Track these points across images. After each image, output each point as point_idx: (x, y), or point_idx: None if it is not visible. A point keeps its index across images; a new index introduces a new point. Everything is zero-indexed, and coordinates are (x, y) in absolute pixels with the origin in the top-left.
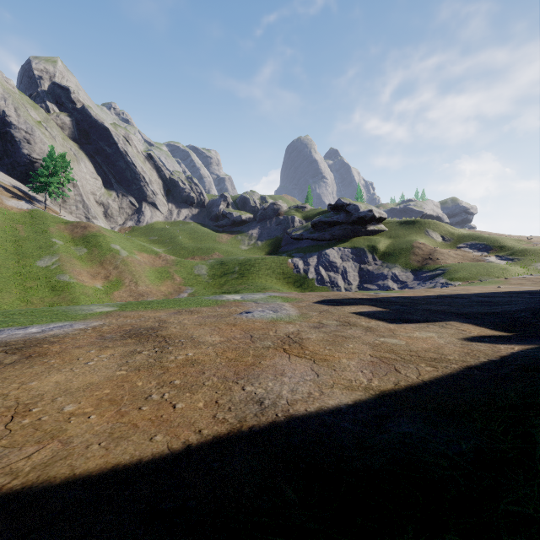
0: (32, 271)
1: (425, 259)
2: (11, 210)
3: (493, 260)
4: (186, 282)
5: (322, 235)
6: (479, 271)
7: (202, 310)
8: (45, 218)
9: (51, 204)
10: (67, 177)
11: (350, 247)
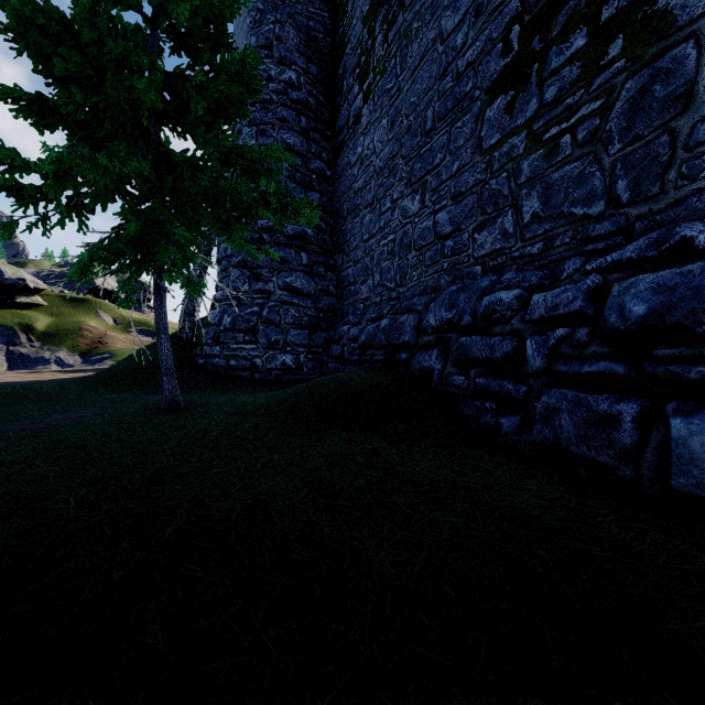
0: None
1: (96, 342)
2: None
3: None
4: None
5: None
6: None
7: None
8: None
9: None
10: None
11: None
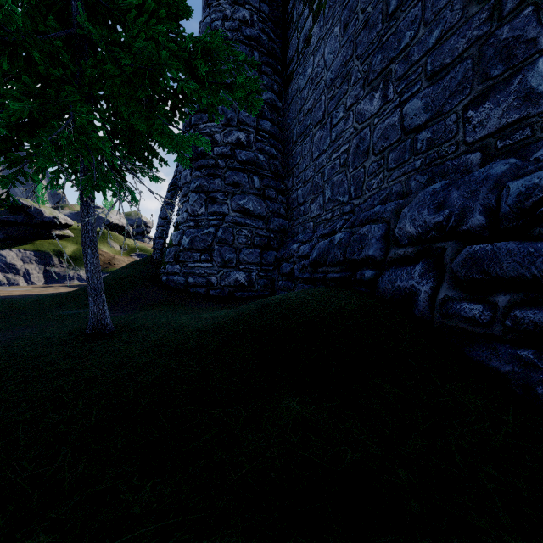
0: None
1: (106, 264)
2: None
3: None
4: None
5: None
6: None
7: None
8: None
9: None
10: None
11: (33, 250)
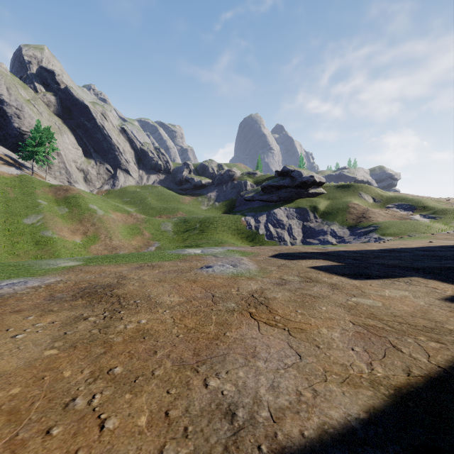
0: (19, 227)
1: (359, 217)
2: (2, 175)
3: (417, 218)
4: (153, 237)
5: (271, 197)
6: (407, 227)
7: (164, 264)
8: (32, 182)
9: (38, 170)
10: (52, 147)
11: (295, 207)
